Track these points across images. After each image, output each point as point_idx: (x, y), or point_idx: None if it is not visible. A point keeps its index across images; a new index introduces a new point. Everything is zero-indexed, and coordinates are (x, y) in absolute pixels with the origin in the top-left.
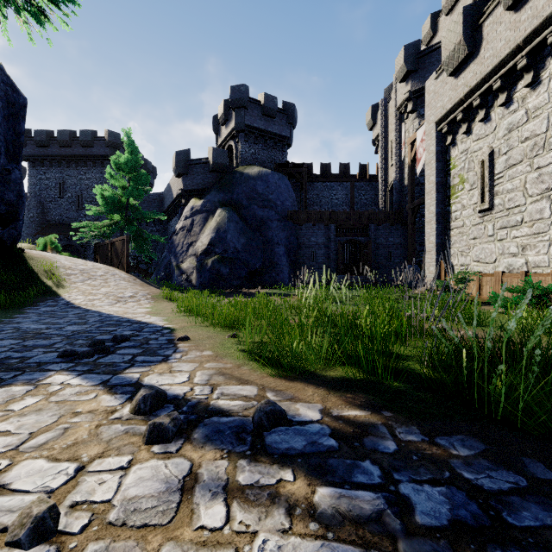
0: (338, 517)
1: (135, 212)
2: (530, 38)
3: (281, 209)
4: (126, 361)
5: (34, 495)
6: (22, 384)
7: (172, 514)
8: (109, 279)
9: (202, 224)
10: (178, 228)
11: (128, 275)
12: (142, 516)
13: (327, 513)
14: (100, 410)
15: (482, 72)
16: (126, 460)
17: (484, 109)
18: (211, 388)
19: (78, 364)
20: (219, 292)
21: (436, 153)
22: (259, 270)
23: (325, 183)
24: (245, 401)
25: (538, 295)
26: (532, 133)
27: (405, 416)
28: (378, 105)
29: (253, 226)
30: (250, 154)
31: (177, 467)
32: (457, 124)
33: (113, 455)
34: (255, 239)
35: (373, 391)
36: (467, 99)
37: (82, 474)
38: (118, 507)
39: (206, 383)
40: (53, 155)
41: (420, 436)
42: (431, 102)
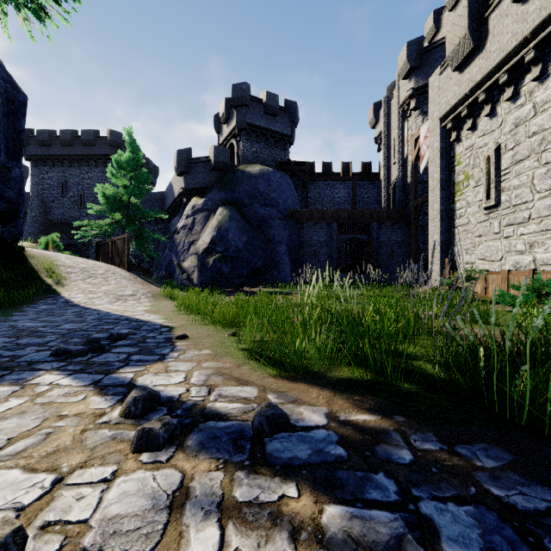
0: (351, 544)
1: (137, 211)
2: (539, 30)
3: (283, 207)
4: (120, 360)
5: (2, 513)
6: (9, 384)
7: (156, 538)
8: (110, 277)
9: (203, 223)
10: (180, 227)
11: (128, 274)
12: (122, 540)
13: (337, 538)
14: (88, 413)
15: (488, 66)
16: (110, 470)
17: (490, 104)
18: (209, 389)
19: (70, 363)
20: (220, 291)
21: (440, 149)
22: (260, 269)
23: (327, 181)
24: (244, 404)
25: (548, 293)
26: (540, 127)
27: (419, 421)
28: (380, 103)
29: (254, 224)
30: (252, 153)
31: (166, 480)
32: (462, 120)
33: (96, 465)
34: (257, 237)
35: (383, 393)
36: (473, 94)
37: (59, 488)
38: (96, 529)
39: (203, 384)
40: (55, 155)
41: (438, 445)
42: (435, 98)
